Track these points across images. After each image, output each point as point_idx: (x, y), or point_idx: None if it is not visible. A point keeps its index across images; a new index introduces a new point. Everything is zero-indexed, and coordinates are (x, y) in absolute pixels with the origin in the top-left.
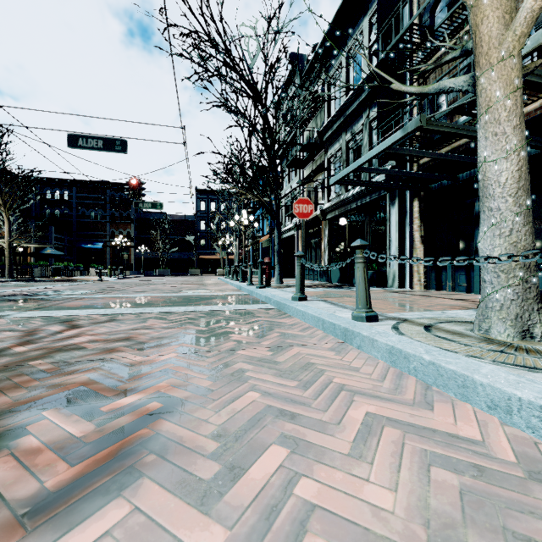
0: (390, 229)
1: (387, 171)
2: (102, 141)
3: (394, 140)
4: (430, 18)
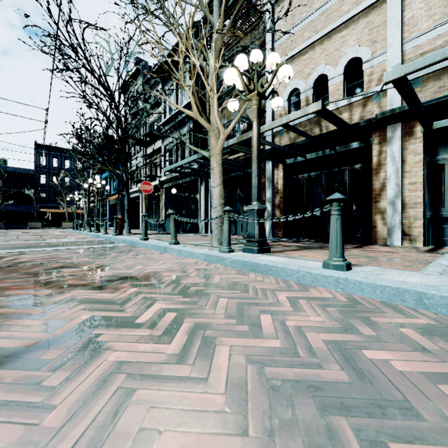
0: (201, 199)
1: (195, 169)
2: None
3: (194, 158)
4: (220, 84)
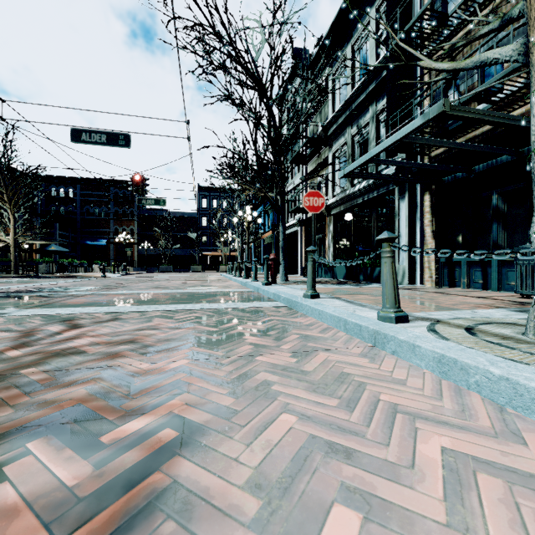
0: (400, 224)
1: (400, 163)
2: (105, 135)
3: (412, 127)
4: (443, 5)
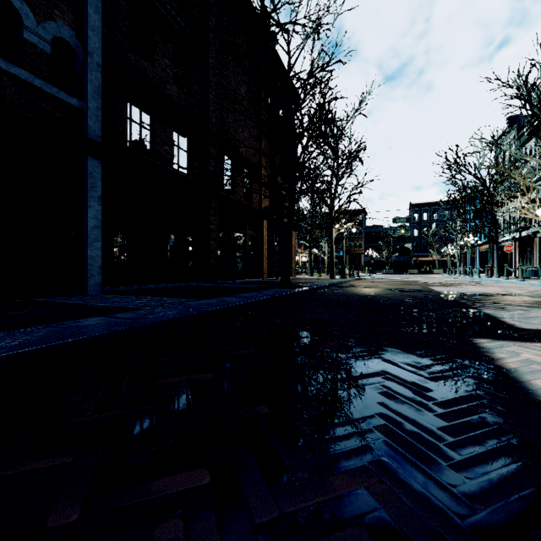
0: None
1: None
2: (405, 218)
3: None
4: None
